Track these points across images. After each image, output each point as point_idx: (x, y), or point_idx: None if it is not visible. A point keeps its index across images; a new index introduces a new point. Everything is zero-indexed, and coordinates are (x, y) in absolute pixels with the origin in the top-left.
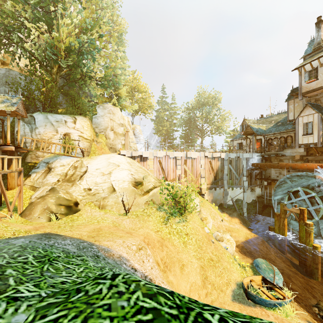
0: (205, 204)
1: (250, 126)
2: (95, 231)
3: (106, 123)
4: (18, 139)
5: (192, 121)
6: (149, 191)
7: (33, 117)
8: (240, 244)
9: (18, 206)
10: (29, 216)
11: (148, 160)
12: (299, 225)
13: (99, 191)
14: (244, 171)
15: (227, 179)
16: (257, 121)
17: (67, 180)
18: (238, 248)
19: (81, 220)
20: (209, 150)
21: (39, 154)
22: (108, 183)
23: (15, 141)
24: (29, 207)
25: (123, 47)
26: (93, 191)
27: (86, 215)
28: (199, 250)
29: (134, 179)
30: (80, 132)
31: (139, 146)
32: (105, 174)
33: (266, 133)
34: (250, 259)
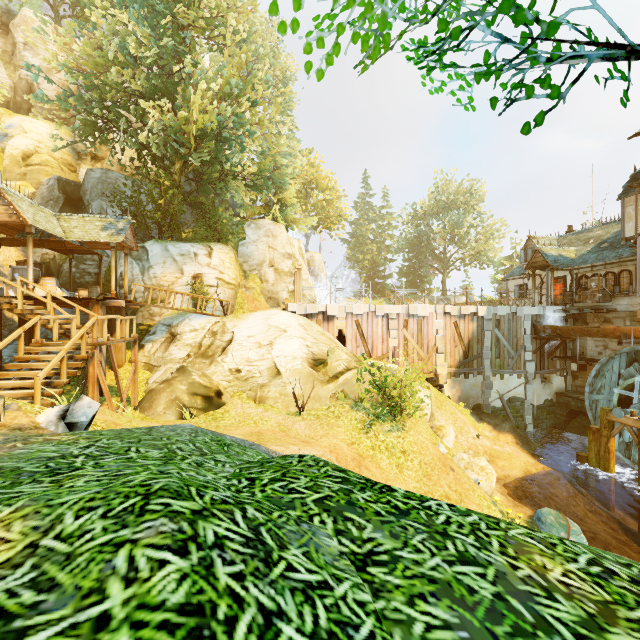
0: (445, 403)
1: (541, 251)
2: (253, 435)
3: (261, 254)
4: (126, 287)
5: (424, 242)
6: (337, 375)
7: (145, 249)
8: (512, 481)
9: (132, 395)
10: (149, 411)
11: (336, 320)
12: (638, 451)
13: (254, 373)
14: (527, 342)
15: (490, 358)
16: (559, 239)
17: (202, 354)
18: (508, 489)
19: (229, 420)
20: (454, 301)
21: (155, 310)
22: (269, 361)
23: (119, 289)
24: (148, 397)
25: (289, 108)
26: (243, 374)
27: (235, 412)
28: (425, 479)
29: (312, 354)
30: (219, 272)
31: (319, 292)
32: (263, 346)
33: (575, 265)
34: (528, 509)
